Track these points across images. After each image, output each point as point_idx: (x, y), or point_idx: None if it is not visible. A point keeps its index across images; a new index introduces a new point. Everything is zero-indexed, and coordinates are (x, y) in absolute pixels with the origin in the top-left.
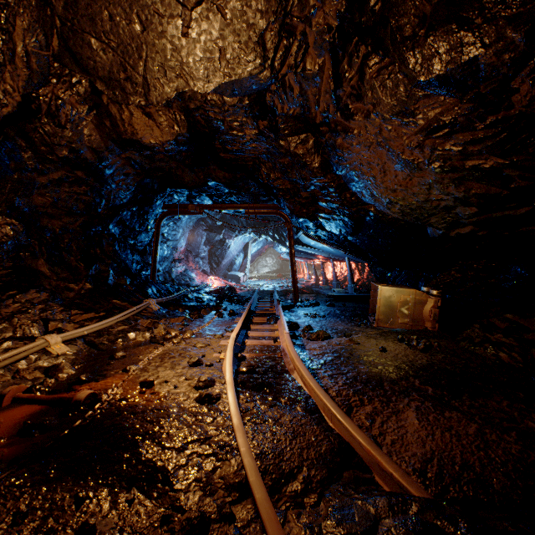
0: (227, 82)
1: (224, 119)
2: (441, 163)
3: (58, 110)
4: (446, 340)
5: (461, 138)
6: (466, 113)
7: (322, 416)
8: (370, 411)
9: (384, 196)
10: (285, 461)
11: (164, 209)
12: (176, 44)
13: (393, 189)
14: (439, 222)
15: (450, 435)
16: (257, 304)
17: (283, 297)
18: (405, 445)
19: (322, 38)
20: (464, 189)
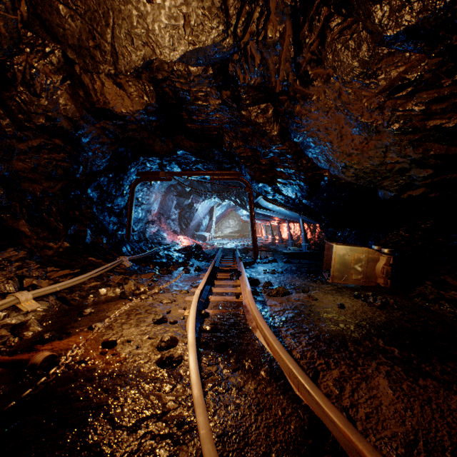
0: (192, 50)
1: (190, 90)
2: (401, 124)
3: (33, 79)
4: (400, 296)
5: (424, 96)
6: (433, 68)
7: (287, 383)
8: (338, 377)
9: (340, 160)
10: (250, 446)
11: (137, 176)
12: (142, 10)
13: (349, 153)
14: (391, 185)
15: (432, 409)
16: (220, 261)
17: (244, 254)
18: (381, 421)
19: (283, 3)
20: (422, 150)
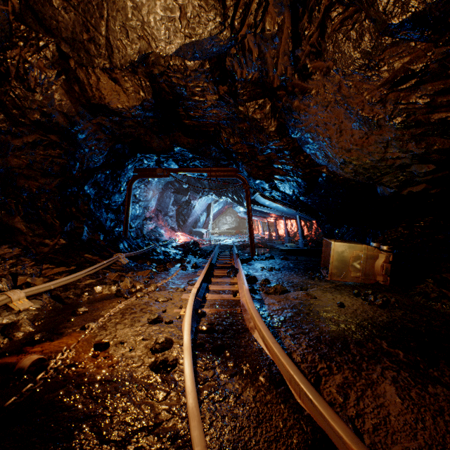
0: (188, 43)
1: (186, 85)
2: (404, 118)
3: (27, 73)
4: (400, 294)
5: (430, 88)
6: (440, 58)
7: (288, 389)
8: (341, 383)
9: (339, 156)
10: None
11: (135, 172)
12: (137, 2)
13: (348, 149)
14: (391, 181)
15: (445, 421)
16: (217, 258)
17: (241, 251)
18: (390, 434)
19: None
20: (425, 145)
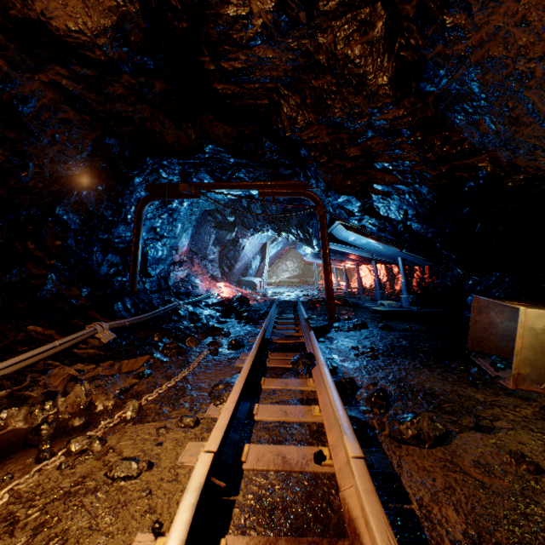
0: None
1: None
2: None
3: None
4: None
5: None
6: None
7: None
8: None
9: None
10: None
11: (147, 191)
12: None
13: None
14: None
15: None
16: (275, 325)
17: (311, 311)
18: None
19: None
20: None
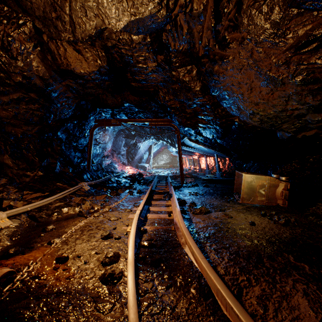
0: (133, 20)
1: (132, 55)
2: (304, 76)
3: (10, 45)
4: (297, 215)
5: None
6: None
7: (215, 301)
8: (260, 294)
9: (249, 108)
10: None
11: (95, 122)
12: None
13: (256, 102)
14: (289, 127)
15: None
16: (156, 185)
17: (174, 180)
18: None
19: None
20: (320, 98)
